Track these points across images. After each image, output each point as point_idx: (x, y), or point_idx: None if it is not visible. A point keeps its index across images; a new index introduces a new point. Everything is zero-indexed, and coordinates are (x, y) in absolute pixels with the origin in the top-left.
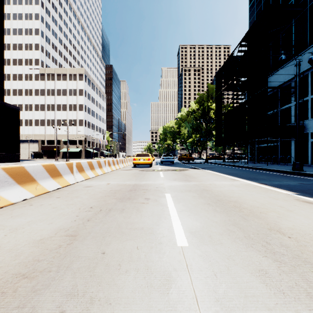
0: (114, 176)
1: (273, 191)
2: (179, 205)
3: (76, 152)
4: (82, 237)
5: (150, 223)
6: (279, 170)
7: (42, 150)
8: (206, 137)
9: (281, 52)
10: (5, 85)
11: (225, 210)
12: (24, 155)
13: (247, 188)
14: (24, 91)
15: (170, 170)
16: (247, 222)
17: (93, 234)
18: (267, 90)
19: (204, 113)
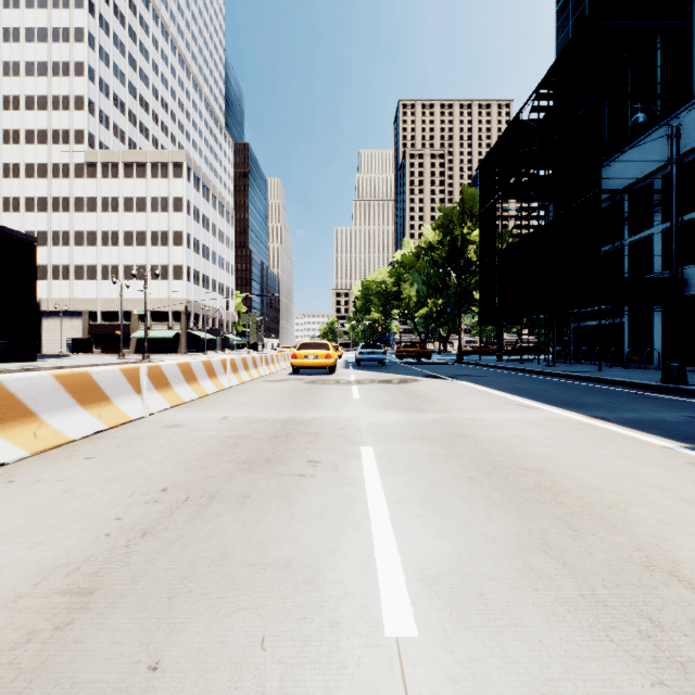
0: (243, 397)
1: (627, 439)
2: (394, 481)
3: (166, 339)
4: (109, 600)
5: (312, 543)
6: (631, 383)
7: (91, 335)
8: (459, 305)
9: (636, 106)
10: (9, 188)
11: (514, 497)
12: (50, 345)
13: (563, 431)
14: (50, 201)
15: (376, 381)
16: (579, 542)
17: (143, 586)
18: (599, 198)
19: (454, 252)
